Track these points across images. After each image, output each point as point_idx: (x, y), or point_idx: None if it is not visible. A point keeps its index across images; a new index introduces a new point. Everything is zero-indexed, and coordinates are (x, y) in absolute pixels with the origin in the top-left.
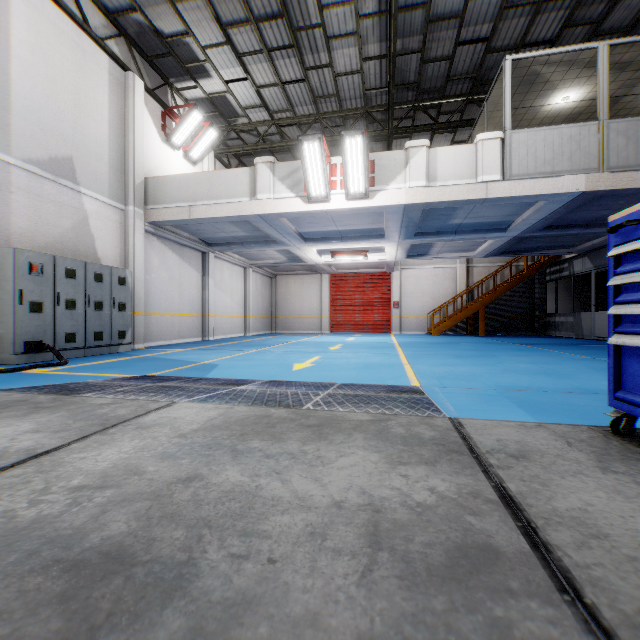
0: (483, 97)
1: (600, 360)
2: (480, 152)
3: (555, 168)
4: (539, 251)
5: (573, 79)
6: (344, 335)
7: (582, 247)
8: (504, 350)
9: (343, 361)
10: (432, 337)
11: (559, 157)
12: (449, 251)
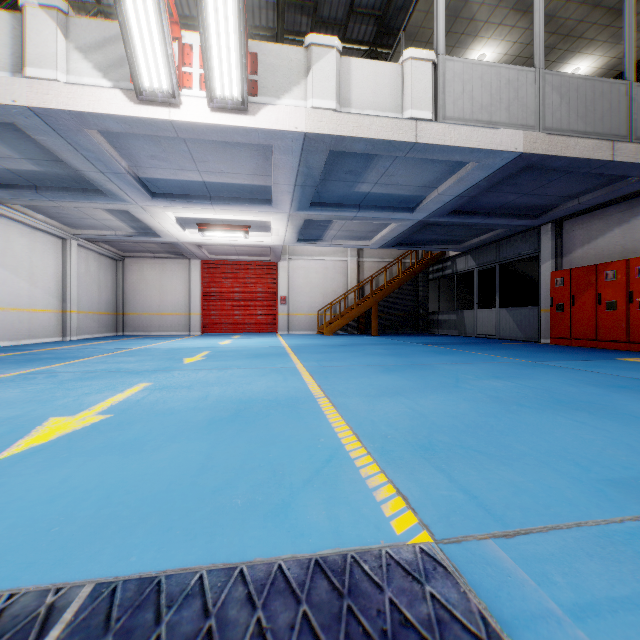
0: (387, 53)
1: (553, 366)
2: (408, 75)
3: (493, 117)
4: (431, 245)
5: (497, 26)
6: (219, 337)
7: (470, 243)
8: (425, 354)
9: (191, 396)
10: (326, 337)
11: (497, 104)
12: (345, 237)
